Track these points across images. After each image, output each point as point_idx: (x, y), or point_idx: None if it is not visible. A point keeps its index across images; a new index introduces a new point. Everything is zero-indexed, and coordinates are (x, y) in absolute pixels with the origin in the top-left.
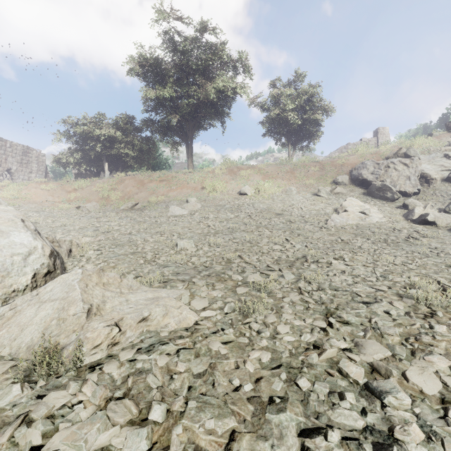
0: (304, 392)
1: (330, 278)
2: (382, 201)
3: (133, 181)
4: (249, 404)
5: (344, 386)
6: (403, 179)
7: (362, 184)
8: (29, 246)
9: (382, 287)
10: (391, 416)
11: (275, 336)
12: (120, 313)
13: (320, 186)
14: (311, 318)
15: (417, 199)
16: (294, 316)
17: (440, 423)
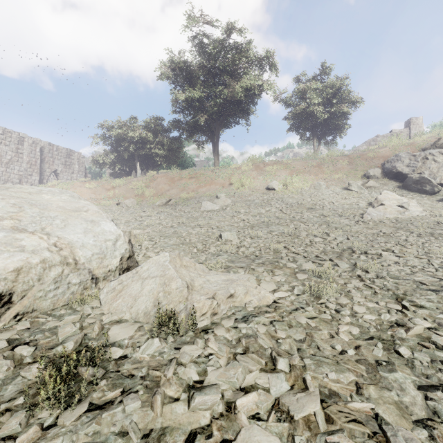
0: (405, 358)
1: (386, 268)
2: (421, 195)
3: (165, 179)
4: (358, 364)
5: (442, 356)
6: None
7: (396, 178)
8: (116, 234)
9: None
10: None
11: (354, 315)
12: (210, 290)
13: (350, 180)
14: (382, 301)
15: None
16: (365, 299)
17: None
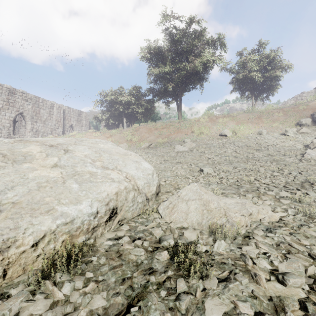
0: None
1: None
2: None
3: (145, 129)
4: None
5: None
6: None
7: None
8: (152, 170)
9: None
10: None
11: None
12: (235, 210)
13: (286, 127)
14: None
15: None
16: None
17: None
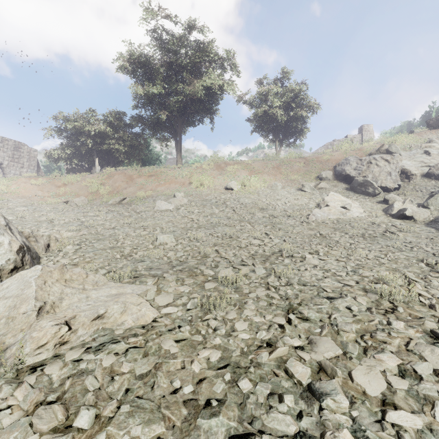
0: (244, 394)
1: (301, 273)
2: (364, 196)
3: (122, 176)
4: (185, 407)
5: (287, 387)
6: (384, 174)
7: (345, 180)
8: None
9: (349, 282)
10: (326, 420)
11: (231, 333)
12: (75, 311)
13: (305, 181)
14: (272, 314)
15: (397, 194)
16: (256, 312)
17: (375, 428)
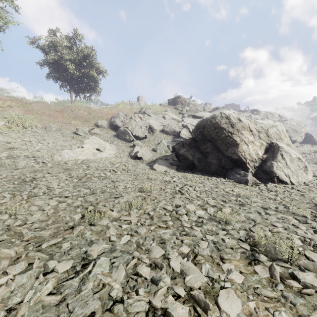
0: None
1: None
2: (124, 142)
3: None
4: None
5: None
6: (138, 127)
7: (116, 129)
8: None
9: None
10: None
11: None
12: None
13: (84, 126)
14: None
15: (144, 141)
16: None
17: None
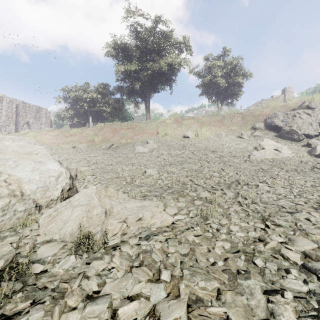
0: (259, 268)
1: (260, 195)
2: (291, 142)
3: (109, 129)
4: (224, 273)
5: (287, 265)
6: (306, 125)
7: (274, 129)
8: (58, 171)
9: (300, 202)
10: None
11: (229, 232)
12: (124, 215)
13: (243, 131)
14: (252, 221)
15: (318, 139)
16: (240, 220)
17: None
